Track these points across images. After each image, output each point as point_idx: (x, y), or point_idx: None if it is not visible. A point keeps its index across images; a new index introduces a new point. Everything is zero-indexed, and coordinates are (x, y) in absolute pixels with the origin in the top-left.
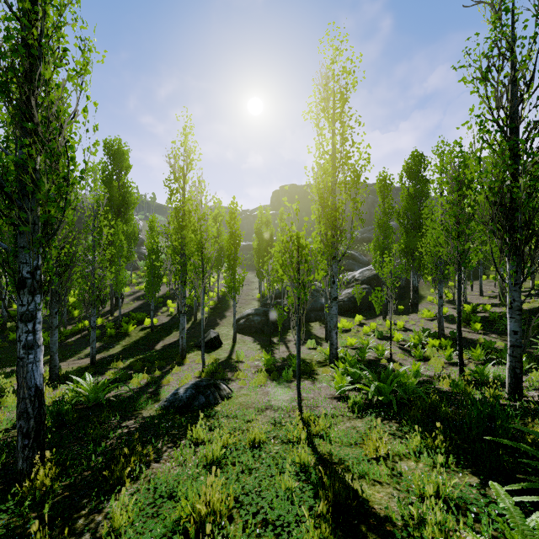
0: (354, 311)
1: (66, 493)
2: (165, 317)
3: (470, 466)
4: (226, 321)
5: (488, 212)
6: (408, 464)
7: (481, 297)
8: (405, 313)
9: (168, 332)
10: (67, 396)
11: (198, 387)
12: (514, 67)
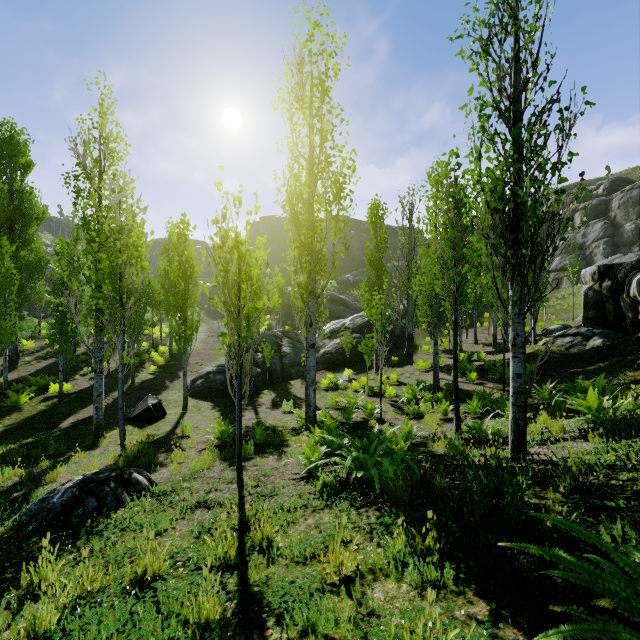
0: (344, 364)
1: None
2: (86, 382)
3: (474, 578)
4: (178, 383)
5: (489, 222)
6: (385, 588)
7: (476, 345)
8: (399, 365)
9: (88, 401)
10: None
11: (87, 485)
12: (518, 43)
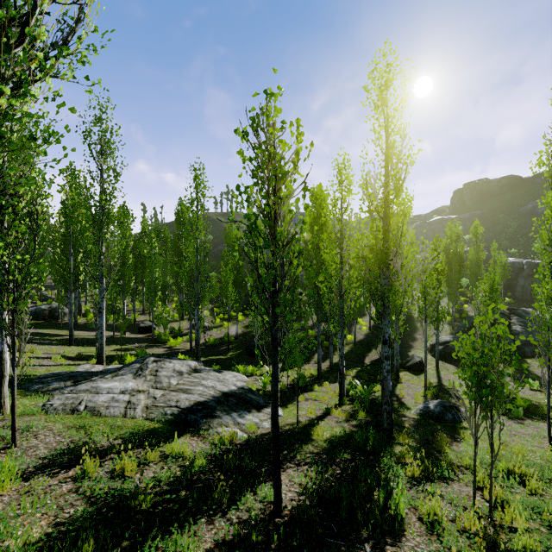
0: None
1: (417, 445)
2: (360, 334)
3: None
4: (418, 344)
5: None
6: None
7: None
8: None
9: (368, 349)
10: (354, 392)
11: (444, 406)
12: None
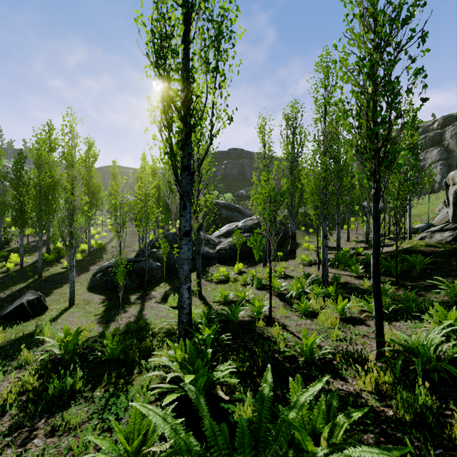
0: (236, 259)
1: None
2: None
3: None
4: (84, 276)
5: None
6: None
7: (348, 242)
8: (284, 260)
9: None
10: None
11: None
12: None
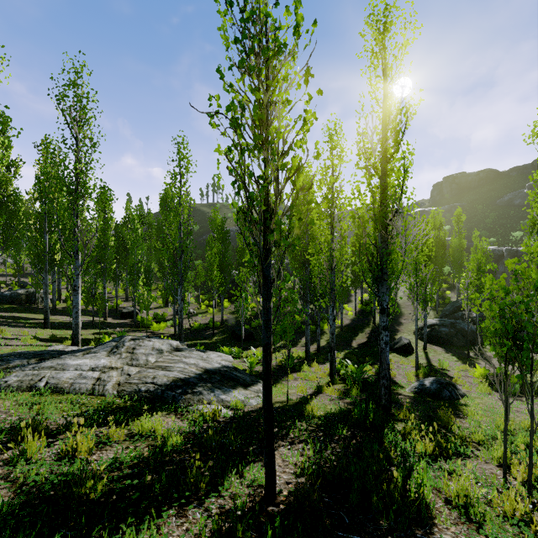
0: None
1: (420, 421)
2: (346, 319)
3: None
4: (404, 328)
5: None
6: None
7: None
8: None
9: (355, 333)
10: (345, 371)
11: (440, 383)
12: None
